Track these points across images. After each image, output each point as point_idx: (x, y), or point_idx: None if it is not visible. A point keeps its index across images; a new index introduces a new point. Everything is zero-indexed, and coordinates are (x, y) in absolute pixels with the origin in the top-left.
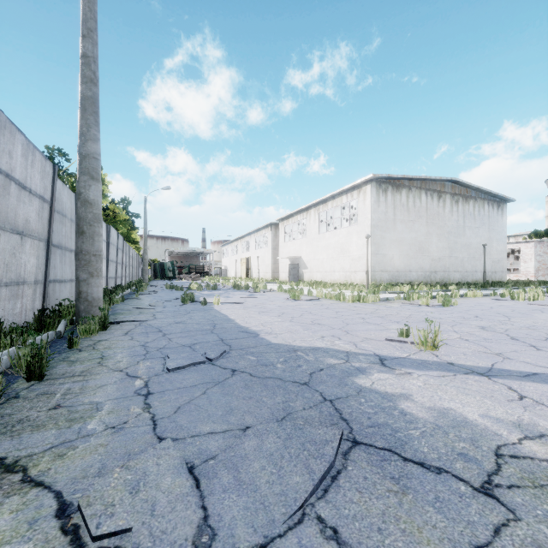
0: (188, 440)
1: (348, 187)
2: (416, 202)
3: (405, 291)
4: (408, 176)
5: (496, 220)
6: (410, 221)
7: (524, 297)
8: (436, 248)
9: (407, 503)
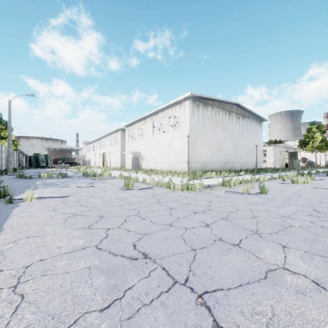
0: None
1: (173, 102)
2: (216, 116)
3: (214, 176)
4: (212, 98)
5: (258, 131)
6: (213, 128)
7: (301, 181)
8: (228, 147)
9: None
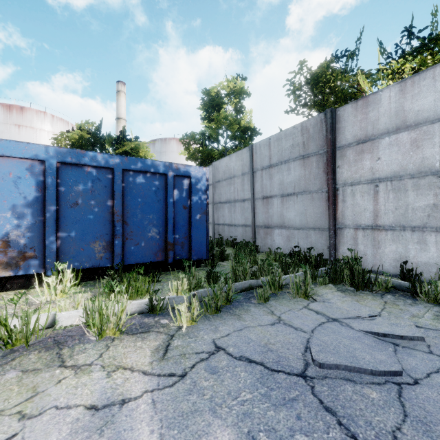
0: (438, 362)
1: None
2: None
3: None
4: None
5: None
6: None
7: None
8: None
9: (265, 339)
